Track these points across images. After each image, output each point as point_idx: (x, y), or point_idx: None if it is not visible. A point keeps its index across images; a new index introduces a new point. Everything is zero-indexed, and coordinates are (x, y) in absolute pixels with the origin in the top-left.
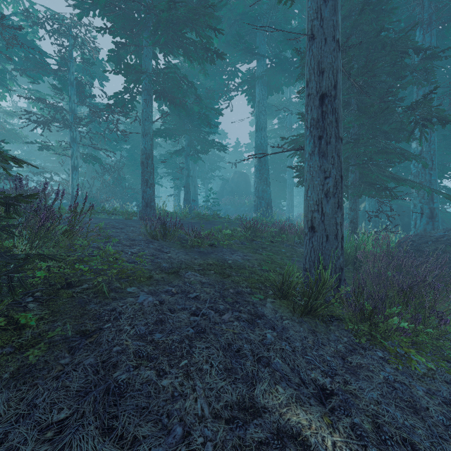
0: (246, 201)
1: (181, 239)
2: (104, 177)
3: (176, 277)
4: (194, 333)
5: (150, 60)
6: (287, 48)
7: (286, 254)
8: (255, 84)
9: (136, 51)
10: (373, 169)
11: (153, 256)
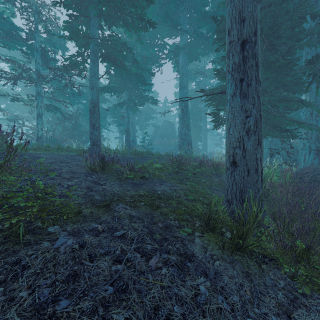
0: (172, 142)
1: (118, 172)
2: (67, 124)
3: (106, 211)
4: (112, 294)
5: (96, 29)
6: (204, 25)
7: (206, 184)
8: (179, 53)
9: (86, 22)
10: (276, 114)
11: (89, 188)
